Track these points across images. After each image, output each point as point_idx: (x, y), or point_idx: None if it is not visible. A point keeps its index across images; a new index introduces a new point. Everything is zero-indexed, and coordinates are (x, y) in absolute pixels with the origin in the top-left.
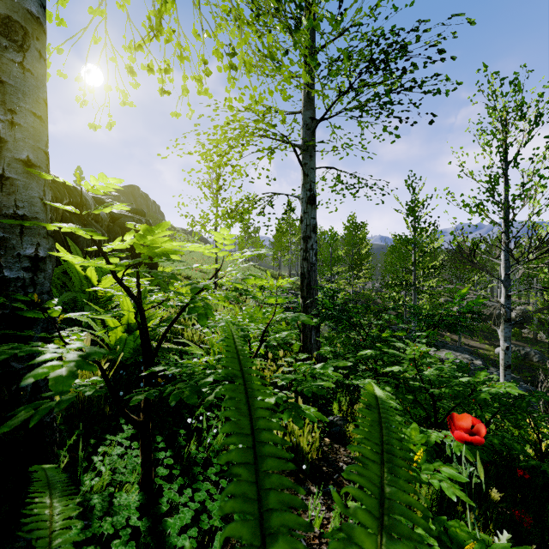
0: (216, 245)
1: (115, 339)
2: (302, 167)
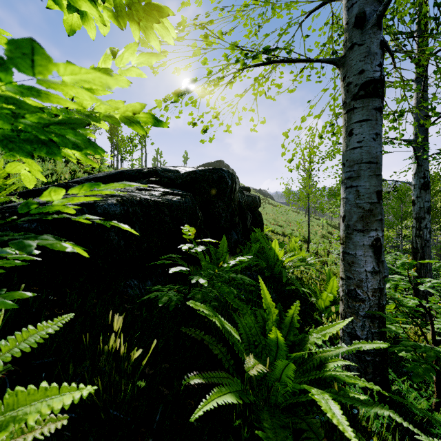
0: (309, 213)
1: (323, 303)
2: (417, 160)
